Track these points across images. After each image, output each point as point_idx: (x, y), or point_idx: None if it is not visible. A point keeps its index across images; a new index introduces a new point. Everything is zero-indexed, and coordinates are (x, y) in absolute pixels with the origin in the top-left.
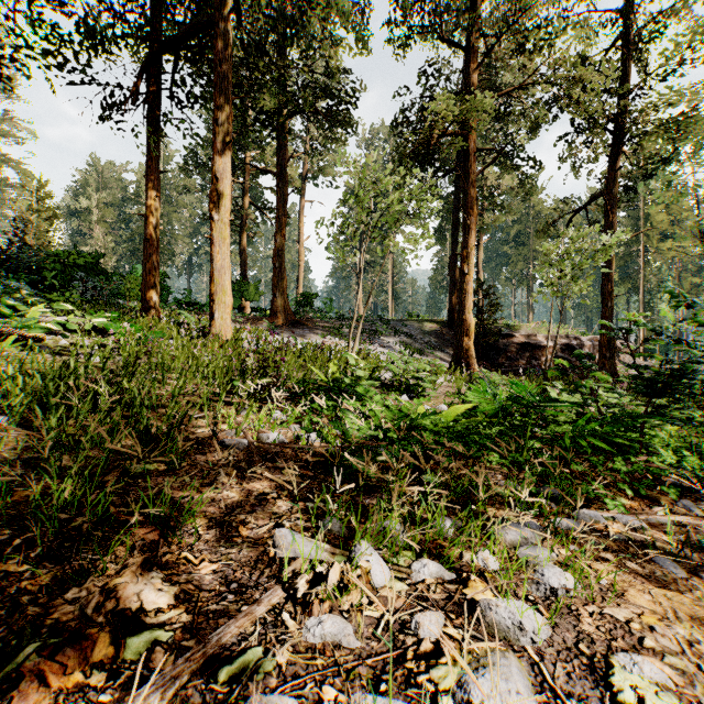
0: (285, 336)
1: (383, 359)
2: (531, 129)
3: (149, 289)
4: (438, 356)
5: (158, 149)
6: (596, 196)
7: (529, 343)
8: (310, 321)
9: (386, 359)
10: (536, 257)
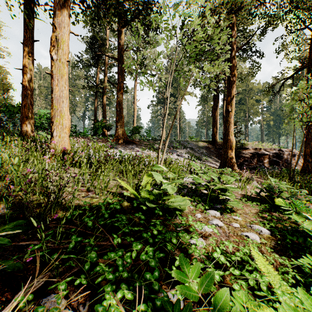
0: (120, 149)
1: (180, 164)
2: (260, 33)
3: (24, 118)
4: (209, 161)
5: (32, 25)
6: (301, 68)
7: (257, 153)
8: (137, 141)
9: (182, 164)
10: (249, 110)
